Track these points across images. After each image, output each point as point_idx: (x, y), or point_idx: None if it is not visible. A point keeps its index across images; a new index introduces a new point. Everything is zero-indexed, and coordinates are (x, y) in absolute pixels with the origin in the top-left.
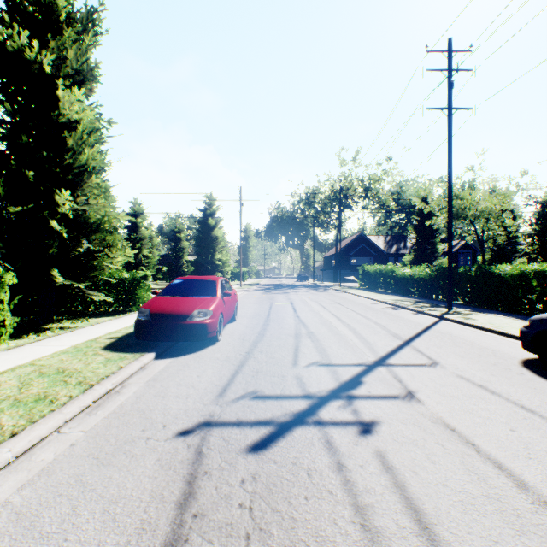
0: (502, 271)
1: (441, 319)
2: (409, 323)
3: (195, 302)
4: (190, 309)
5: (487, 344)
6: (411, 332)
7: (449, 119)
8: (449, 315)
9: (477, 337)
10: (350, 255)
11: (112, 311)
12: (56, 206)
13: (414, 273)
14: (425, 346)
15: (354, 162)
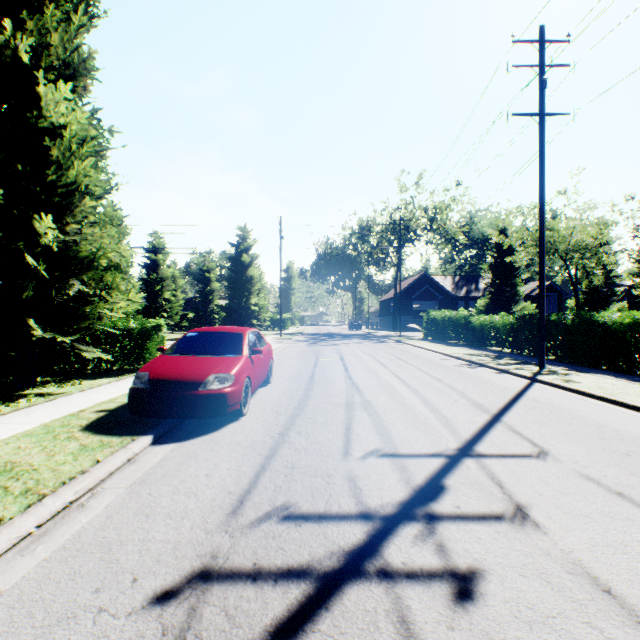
0: (609, 319)
1: (533, 381)
2: (494, 387)
3: (212, 363)
4: (203, 374)
5: (605, 419)
6: (499, 402)
7: (540, 127)
8: (544, 376)
9: (588, 408)
10: (412, 299)
11: (115, 370)
12: (37, 236)
13: (493, 320)
14: (522, 423)
15: (416, 188)
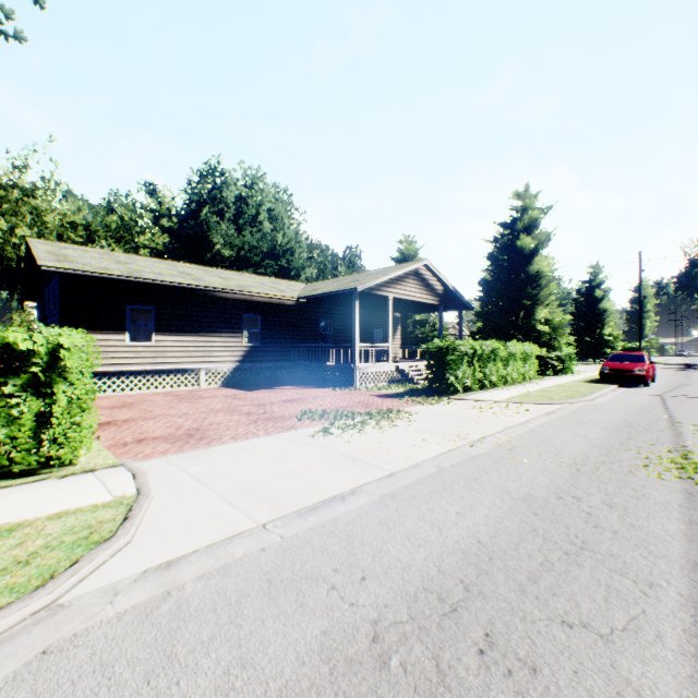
0: None
1: None
2: None
3: (633, 365)
4: (632, 368)
5: None
6: None
7: None
8: None
9: None
10: None
11: (547, 374)
12: (532, 315)
13: None
14: None
15: None
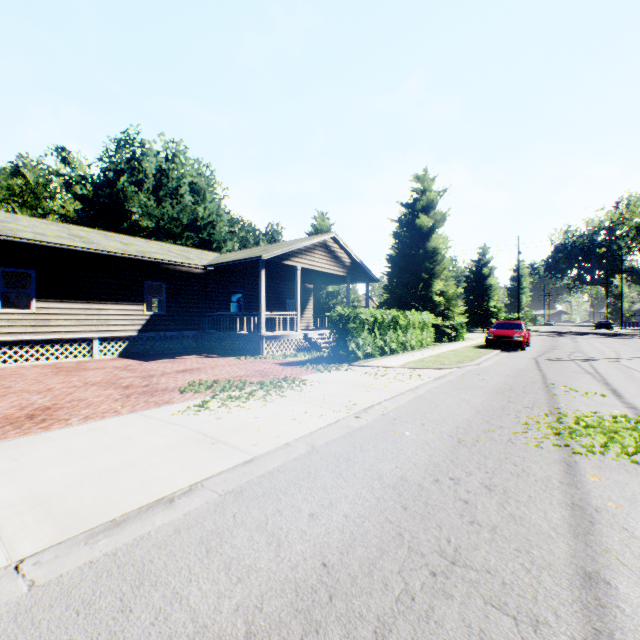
0: None
1: None
2: None
3: (512, 332)
4: (512, 335)
5: None
6: None
7: None
8: None
9: None
10: None
11: (443, 341)
12: (430, 288)
13: None
14: None
15: None
